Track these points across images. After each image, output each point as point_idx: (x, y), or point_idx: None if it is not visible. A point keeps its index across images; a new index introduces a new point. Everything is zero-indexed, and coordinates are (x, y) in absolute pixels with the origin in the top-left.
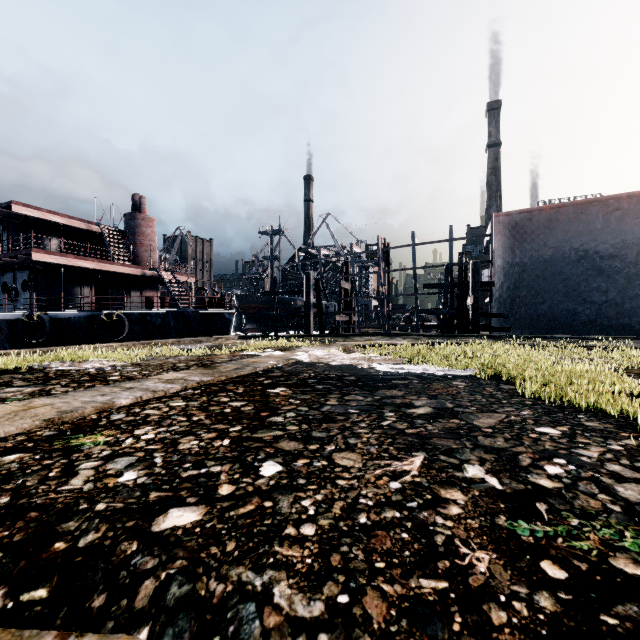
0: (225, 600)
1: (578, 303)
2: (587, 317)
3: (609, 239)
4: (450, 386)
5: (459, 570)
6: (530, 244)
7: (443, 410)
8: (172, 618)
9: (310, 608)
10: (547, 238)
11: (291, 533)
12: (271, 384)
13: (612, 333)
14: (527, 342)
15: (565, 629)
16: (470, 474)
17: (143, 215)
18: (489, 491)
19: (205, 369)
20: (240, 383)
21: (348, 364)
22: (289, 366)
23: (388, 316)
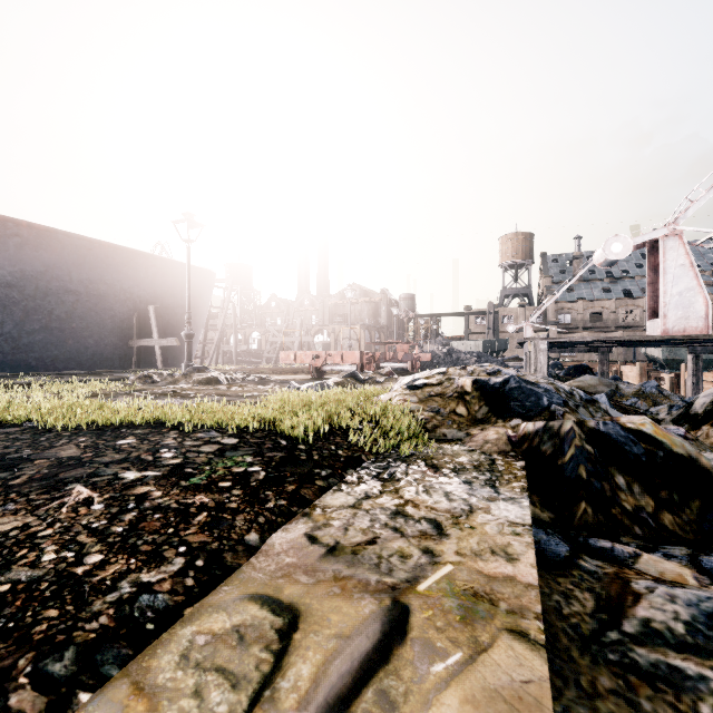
0: (121, 616)
1: None
2: None
3: (8, 265)
4: None
5: (202, 506)
6: None
7: None
8: (94, 666)
9: (178, 563)
10: None
11: (87, 568)
12: None
13: (8, 370)
14: None
15: (250, 493)
16: (133, 477)
17: None
18: (158, 477)
19: None
20: None
21: None
22: None
23: None
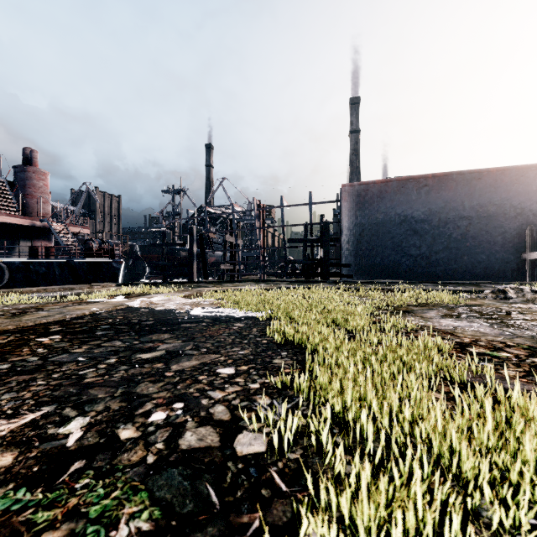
0: None
1: (401, 256)
2: (407, 266)
3: (421, 208)
4: (226, 328)
5: None
6: (367, 209)
7: (172, 353)
8: None
9: None
10: (379, 205)
11: None
12: (53, 332)
13: (424, 278)
14: (353, 286)
15: None
16: (64, 430)
17: (34, 168)
18: (51, 451)
19: (6, 318)
20: (21, 332)
21: (172, 309)
22: (109, 312)
23: (263, 265)
